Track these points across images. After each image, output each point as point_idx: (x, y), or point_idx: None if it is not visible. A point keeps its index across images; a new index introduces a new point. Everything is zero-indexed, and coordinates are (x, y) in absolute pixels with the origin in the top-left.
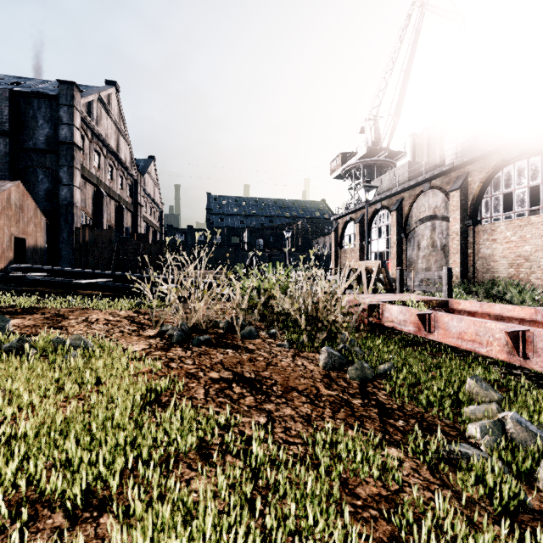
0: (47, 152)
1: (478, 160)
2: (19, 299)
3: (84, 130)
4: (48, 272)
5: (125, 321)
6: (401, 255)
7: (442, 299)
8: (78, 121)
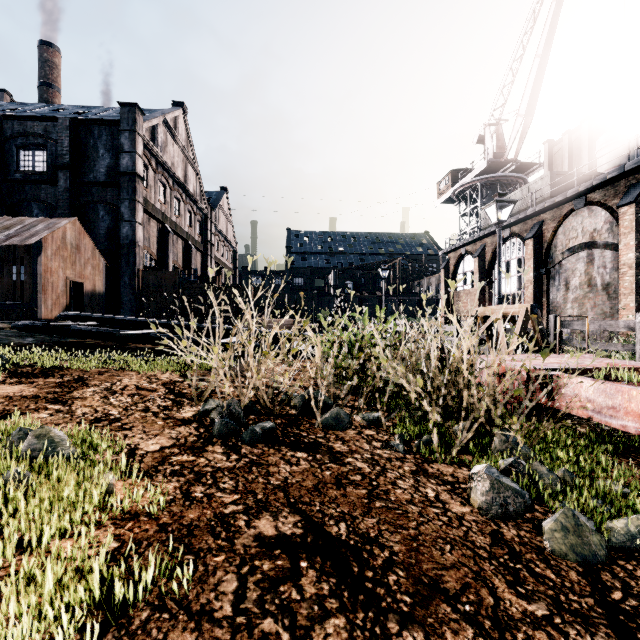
0: (107, 185)
1: None
2: (43, 356)
3: (148, 158)
4: (99, 321)
5: (161, 391)
6: (540, 298)
7: None
8: (140, 148)
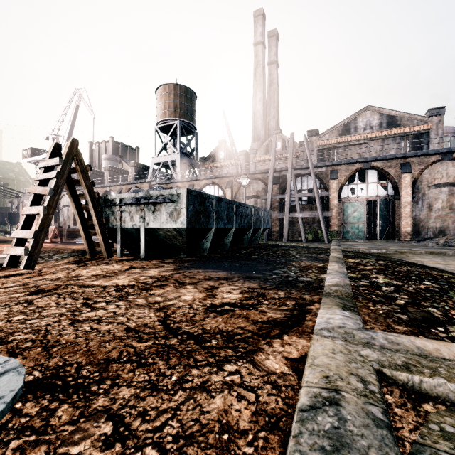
0: None
1: (79, 190)
2: None
3: None
4: None
5: None
6: (57, 219)
7: None
8: None
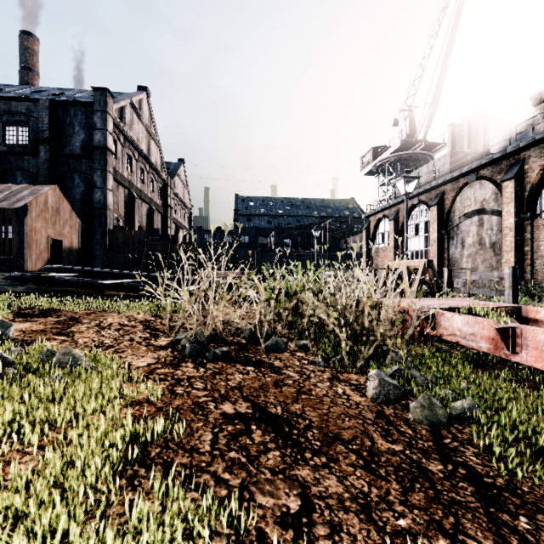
0: (82, 157)
1: (538, 144)
2: (39, 301)
3: (117, 135)
4: (78, 273)
5: (140, 327)
6: (442, 254)
7: (513, 306)
8: (111, 126)
